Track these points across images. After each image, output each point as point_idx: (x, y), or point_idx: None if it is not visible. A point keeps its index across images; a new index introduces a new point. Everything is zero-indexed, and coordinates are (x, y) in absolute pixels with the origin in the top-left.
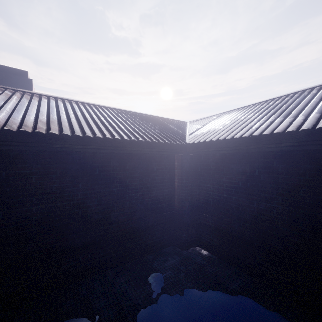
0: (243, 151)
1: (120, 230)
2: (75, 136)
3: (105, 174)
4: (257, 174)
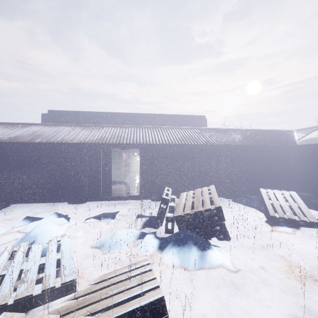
0: None
1: (266, 179)
2: (256, 145)
3: (261, 158)
4: None
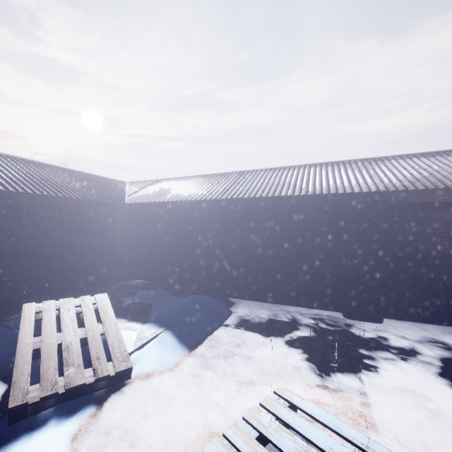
0: (160, 210)
1: (72, 266)
2: (43, 195)
3: (60, 224)
4: (169, 223)
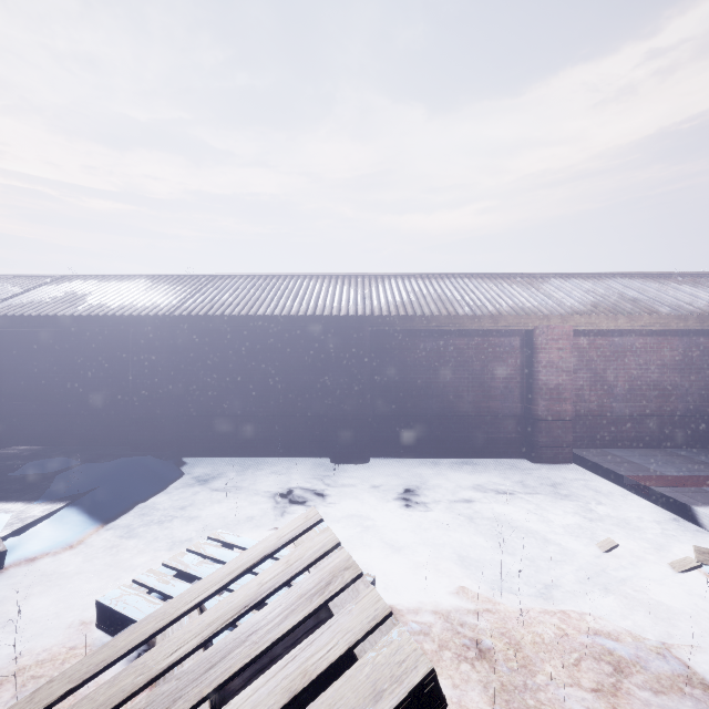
0: (66, 328)
1: None
2: None
3: None
4: (84, 350)
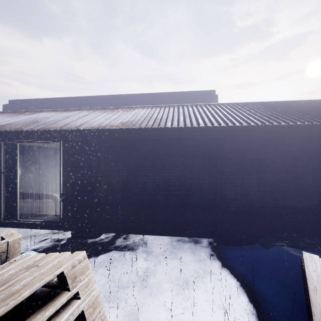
0: None
1: None
2: (303, 125)
3: (319, 155)
4: None
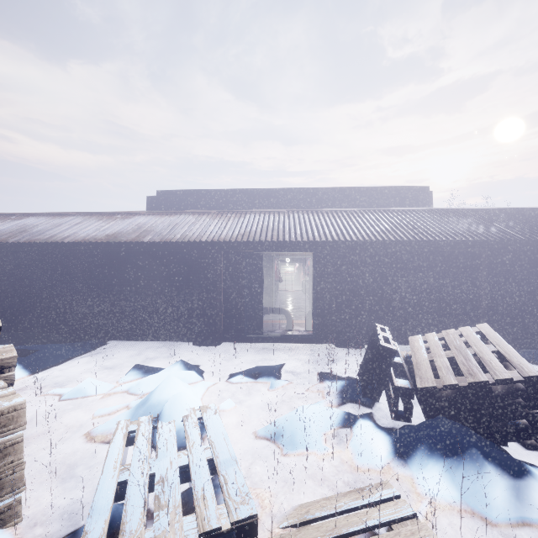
0: None
1: None
2: None
3: None
4: None
